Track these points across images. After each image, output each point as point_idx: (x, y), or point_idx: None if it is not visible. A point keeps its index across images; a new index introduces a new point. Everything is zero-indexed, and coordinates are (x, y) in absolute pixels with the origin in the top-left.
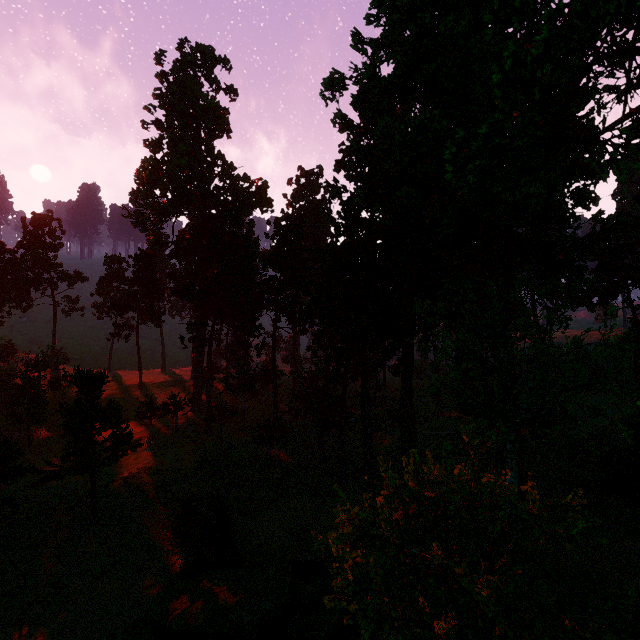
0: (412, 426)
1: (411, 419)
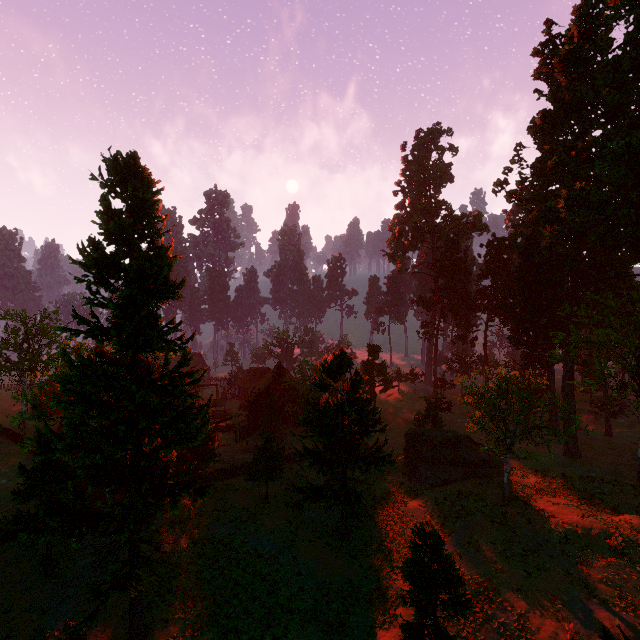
0: (571, 394)
1: (570, 389)
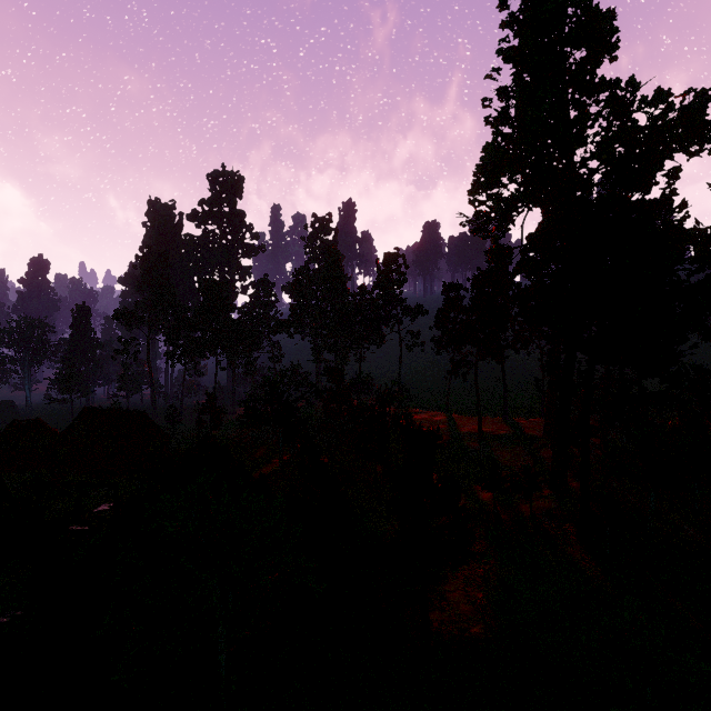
0: None
1: None
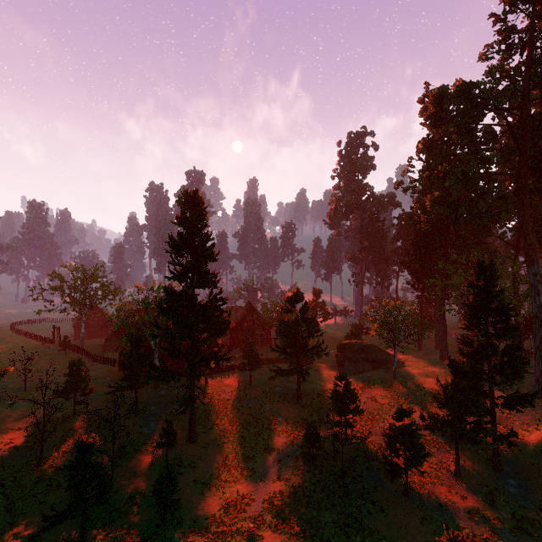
0: (444, 319)
1: (443, 316)
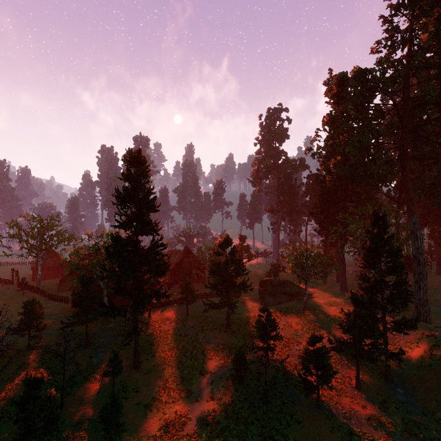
0: (343, 259)
1: (343, 257)
